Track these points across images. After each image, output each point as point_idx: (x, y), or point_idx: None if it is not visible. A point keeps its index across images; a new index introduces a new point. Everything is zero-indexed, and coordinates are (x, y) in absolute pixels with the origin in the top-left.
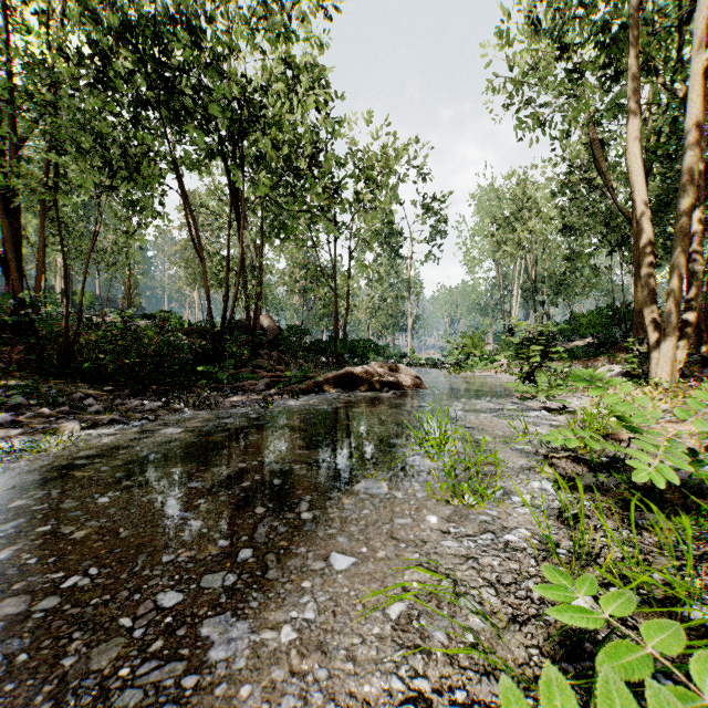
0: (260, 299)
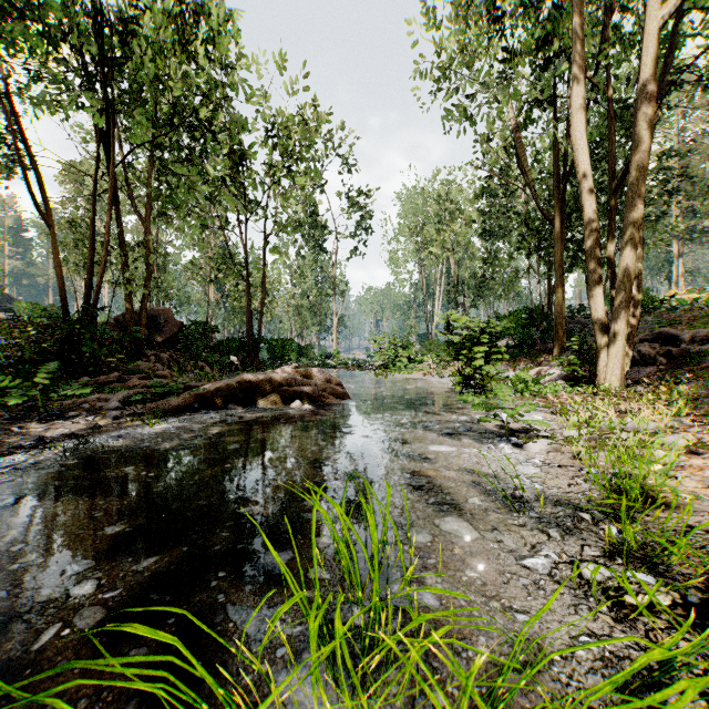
0: (146, 285)
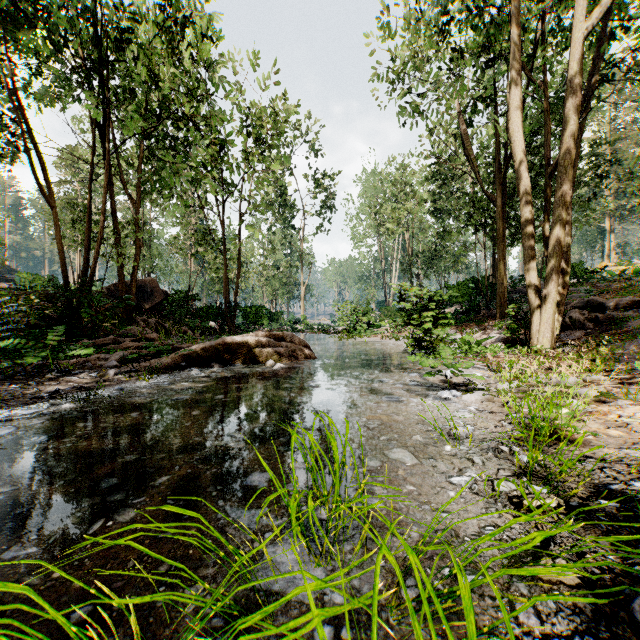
0: (136, 259)
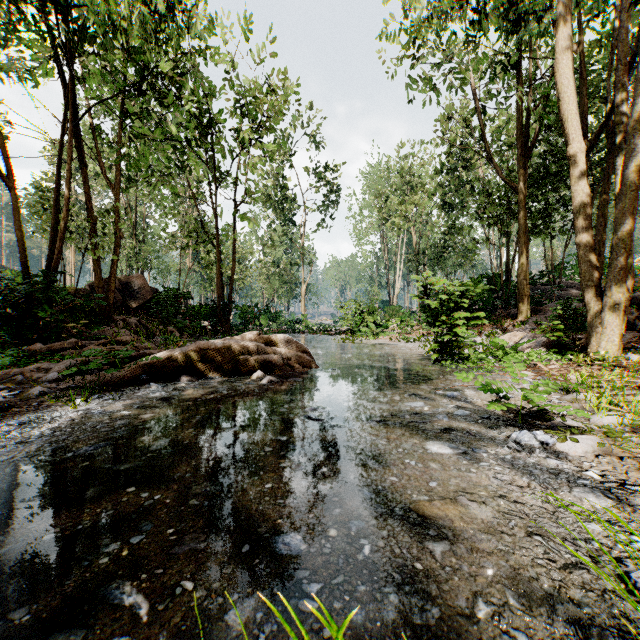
0: (115, 251)
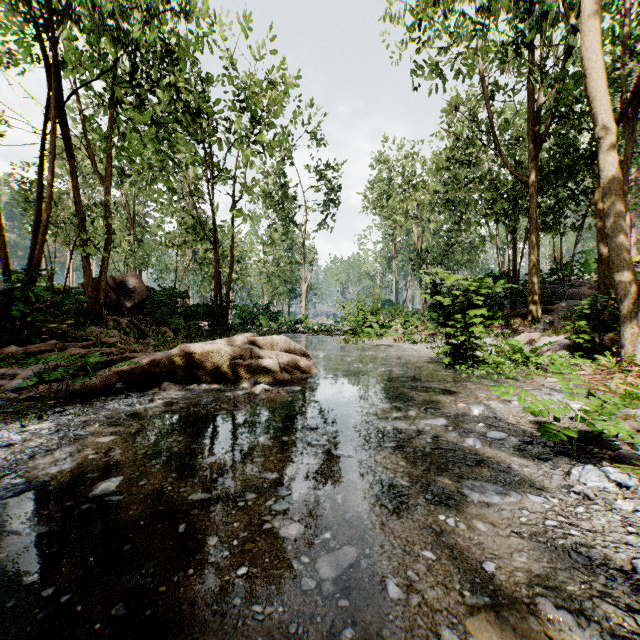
0: (106, 248)
